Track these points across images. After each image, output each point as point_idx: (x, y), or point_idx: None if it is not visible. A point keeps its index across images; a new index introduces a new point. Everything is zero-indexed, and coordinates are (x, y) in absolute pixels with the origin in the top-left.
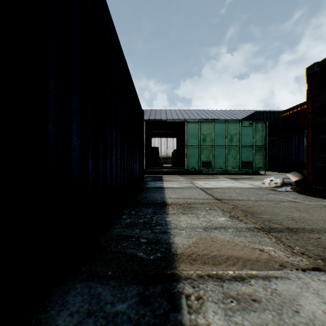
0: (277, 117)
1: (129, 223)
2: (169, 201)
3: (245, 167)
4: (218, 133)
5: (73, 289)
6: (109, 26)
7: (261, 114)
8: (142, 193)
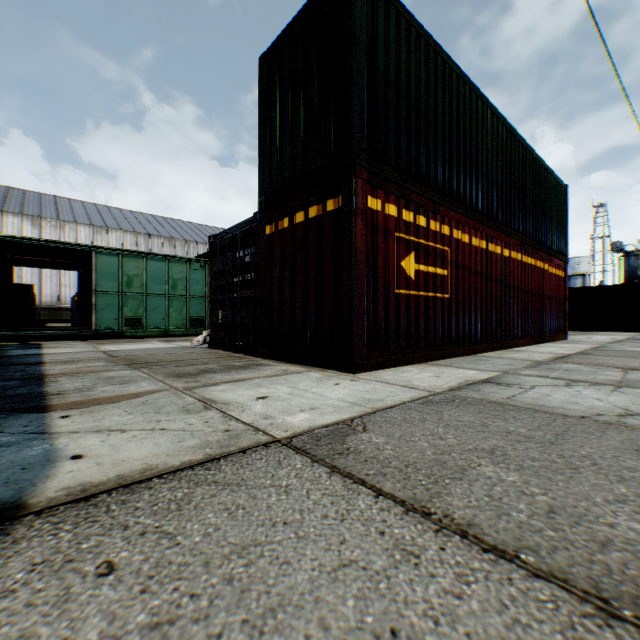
0: None
1: None
2: (50, 361)
3: (195, 326)
4: (154, 275)
5: None
6: None
7: None
8: (5, 359)
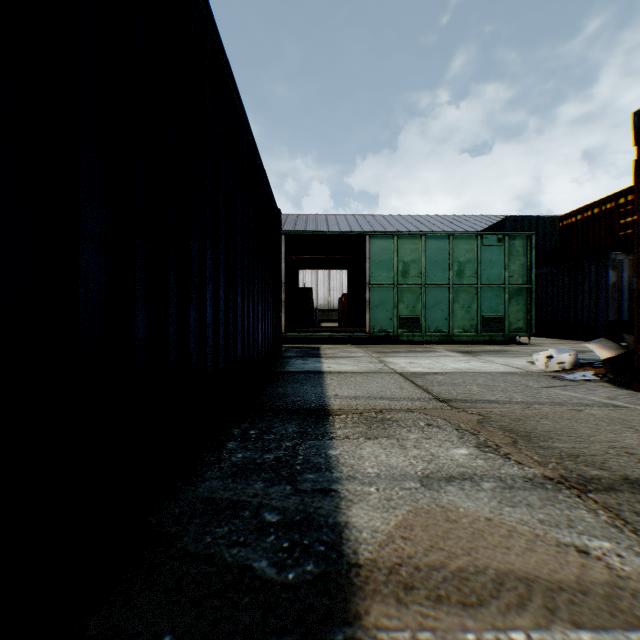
0: (552, 229)
1: (241, 463)
2: (336, 404)
3: (488, 328)
4: (434, 259)
5: None
6: (196, 3)
7: (519, 223)
8: (276, 385)
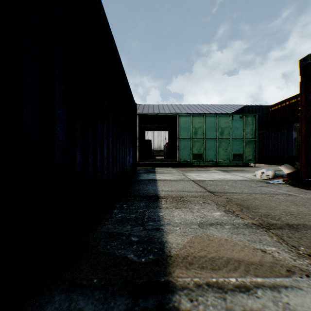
0: (266, 111)
1: (120, 218)
2: (162, 194)
3: (235, 159)
4: (209, 126)
5: (50, 303)
6: (100, 14)
7: (250, 109)
8: (135, 185)
